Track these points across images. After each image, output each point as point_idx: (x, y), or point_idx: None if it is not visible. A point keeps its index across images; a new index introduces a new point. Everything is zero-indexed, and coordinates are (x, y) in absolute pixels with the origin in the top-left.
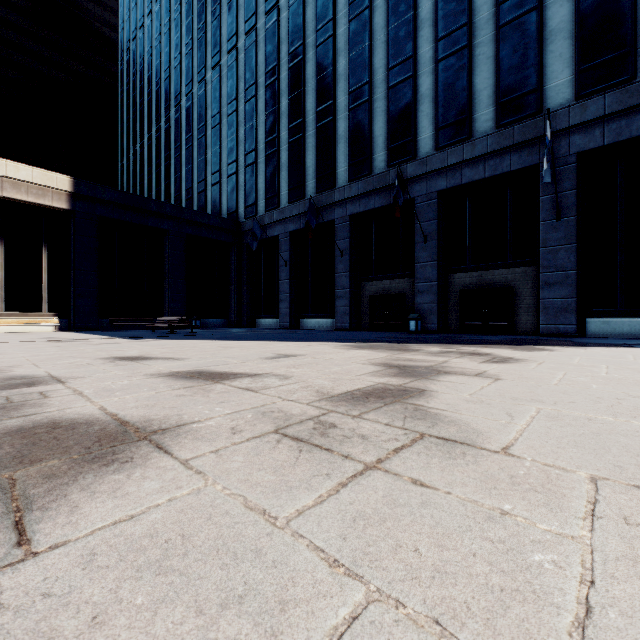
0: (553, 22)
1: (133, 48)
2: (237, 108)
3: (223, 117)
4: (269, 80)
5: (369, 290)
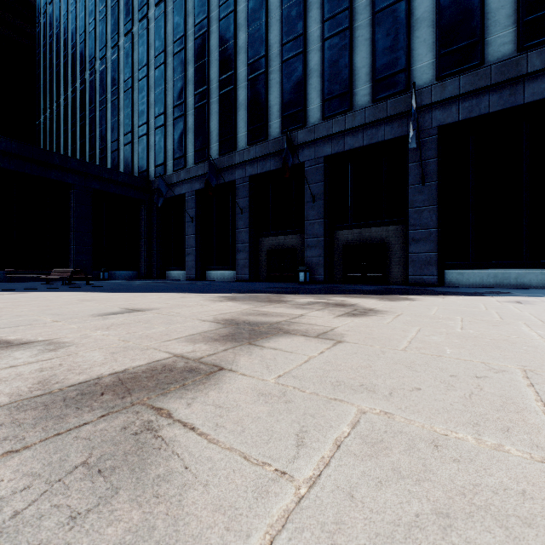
0: (419, 11)
1: (50, 11)
2: (148, 74)
3: (135, 81)
4: (177, 49)
5: (266, 245)
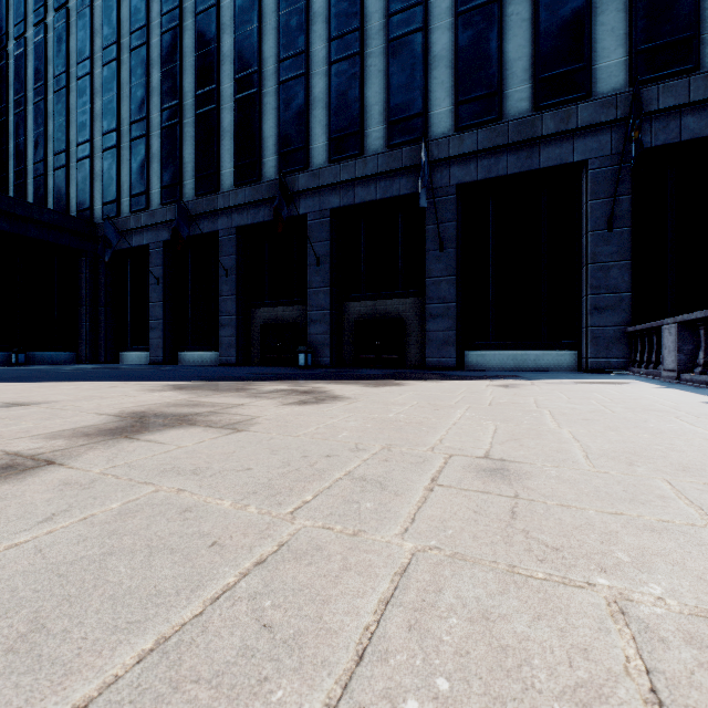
0: (437, 48)
1: None
2: (92, 71)
3: (72, 79)
4: (136, 43)
5: (260, 318)
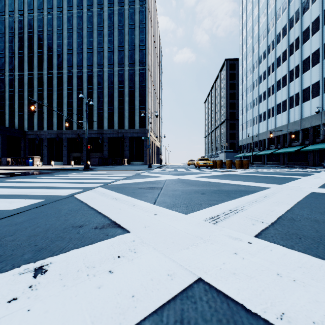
0: (105, 115)
1: None
2: (24, 93)
3: (16, 93)
4: (39, 92)
5: (72, 155)
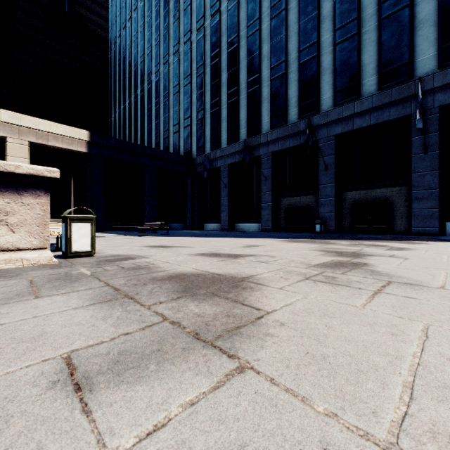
0: (421, 15)
1: (118, 42)
2: (191, 81)
3: (181, 87)
4: (213, 61)
5: (284, 204)
